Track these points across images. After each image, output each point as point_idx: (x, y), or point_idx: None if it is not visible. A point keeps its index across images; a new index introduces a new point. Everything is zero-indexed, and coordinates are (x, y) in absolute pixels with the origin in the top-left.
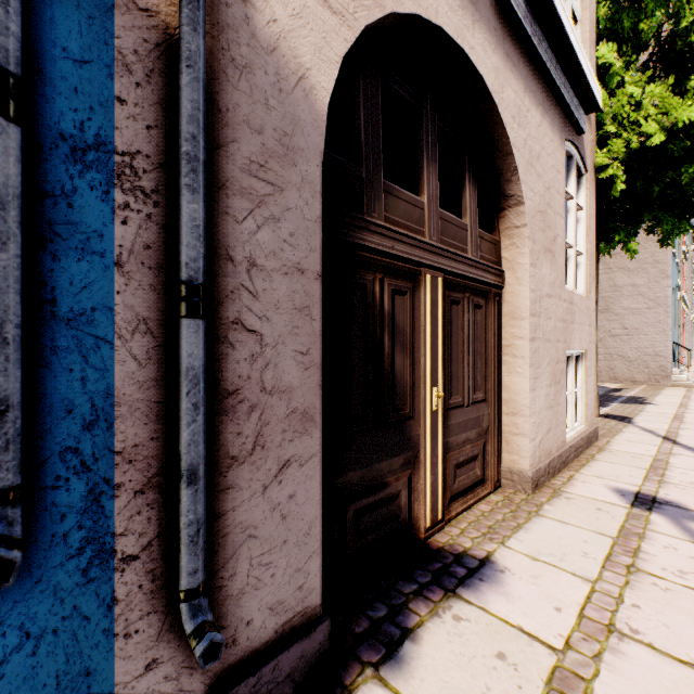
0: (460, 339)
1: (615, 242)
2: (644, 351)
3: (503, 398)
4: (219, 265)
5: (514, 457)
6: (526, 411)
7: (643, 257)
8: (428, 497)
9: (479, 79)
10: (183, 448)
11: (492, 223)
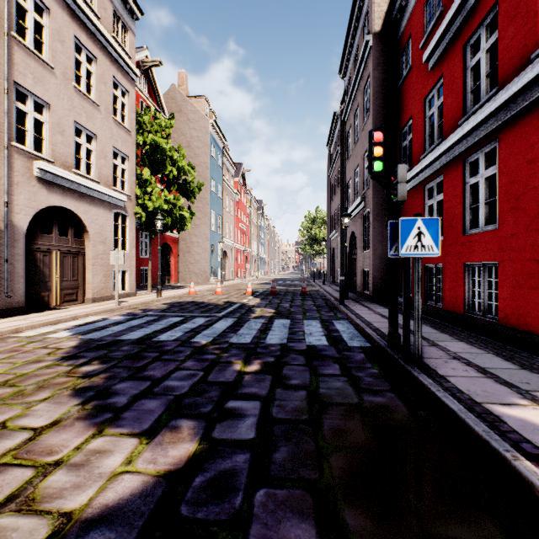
0: (67, 265)
1: (168, 229)
2: (202, 270)
3: (86, 280)
4: (9, 256)
5: (88, 295)
6: (91, 283)
7: (201, 231)
8: (55, 299)
9: (70, 209)
10: (6, 277)
11: (82, 235)
